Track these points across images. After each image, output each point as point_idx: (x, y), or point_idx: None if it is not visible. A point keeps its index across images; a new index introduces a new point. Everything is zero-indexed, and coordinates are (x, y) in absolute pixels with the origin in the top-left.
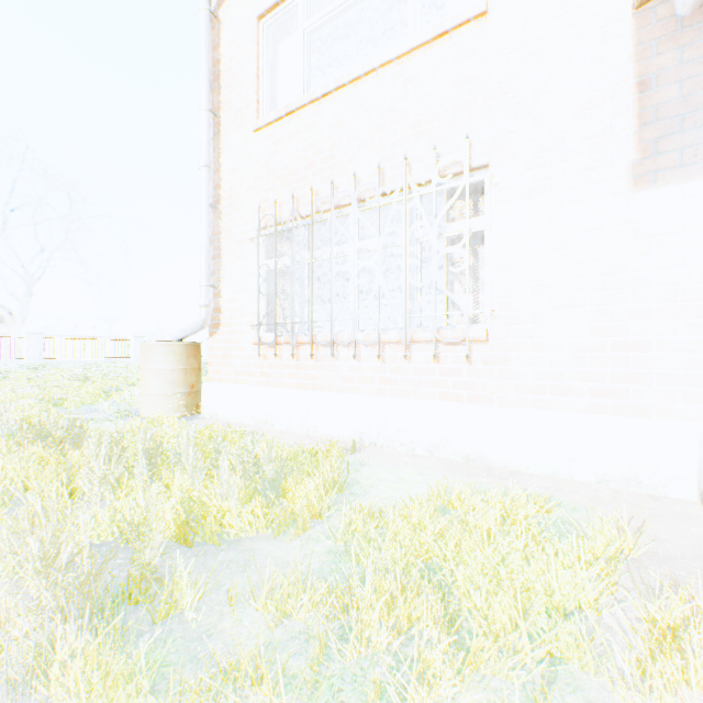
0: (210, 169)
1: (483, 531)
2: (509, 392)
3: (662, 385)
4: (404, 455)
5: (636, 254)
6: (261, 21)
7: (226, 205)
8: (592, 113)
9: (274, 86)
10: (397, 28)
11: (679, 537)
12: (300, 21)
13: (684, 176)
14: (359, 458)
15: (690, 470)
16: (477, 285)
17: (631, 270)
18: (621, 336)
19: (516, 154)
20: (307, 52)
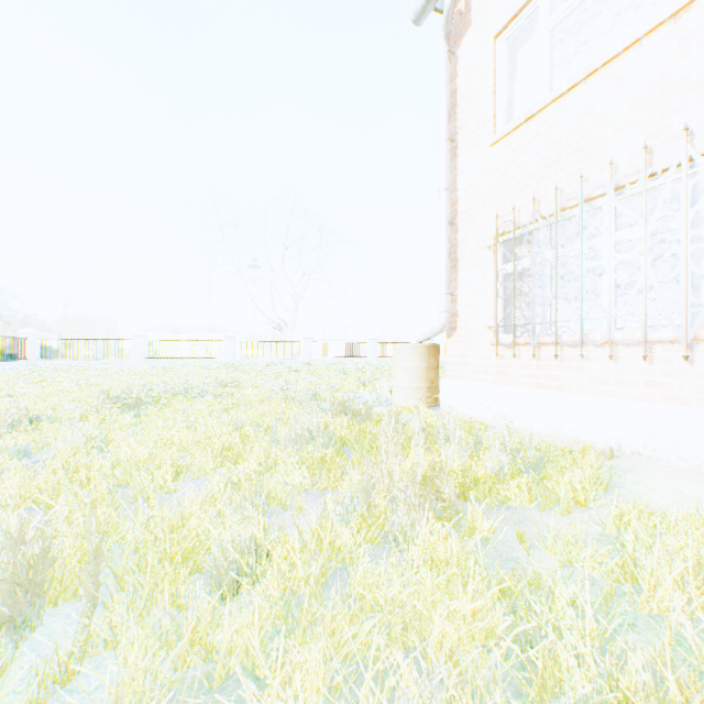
0: (447, 191)
1: None
2: None
3: None
4: (683, 471)
5: None
6: (497, 39)
7: (462, 220)
8: None
9: (508, 95)
10: None
11: None
12: (540, 23)
13: None
14: (619, 465)
15: None
16: None
17: None
18: None
19: None
20: (547, 50)
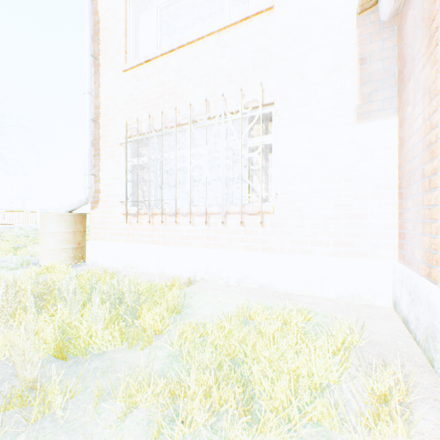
0: (92, 95)
1: (270, 335)
2: (286, 244)
3: (373, 239)
4: (222, 285)
5: (358, 161)
6: None
7: (104, 120)
8: (334, 75)
9: (137, 42)
10: (218, 14)
11: (383, 330)
12: (154, 1)
13: (385, 116)
14: (193, 289)
15: (388, 289)
16: (267, 177)
17: (355, 171)
18: (350, 210)
19: (291, 97)
20: (159, 22)
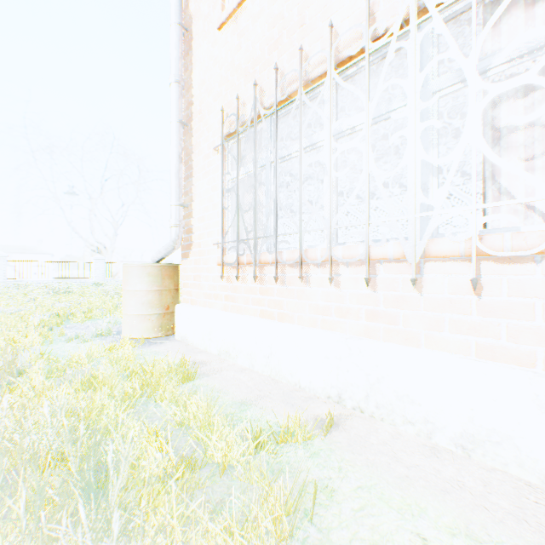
0: (180, 85)
1: None
2: None
3: None
4: (415, 447)
5: None
6: None
7: (196, 121)
8: None
9: None
10: None
11: None
12: None
13: None
14: (336, 448)
15: None
16: None
17: None
18: None
19: None
20: None
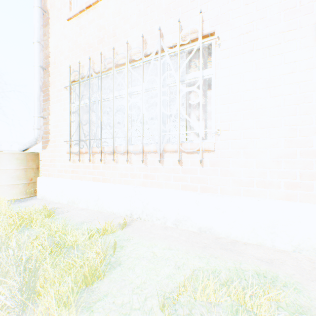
0: (41, 44)
1: None
2: (228, 185)
3: None
4: (159, 228)
5: None
6: None
7: (52, 68)
8: None
9: None
10: None
11: None
12: None
13: None
14: (127, 233)
15: None
16: (205, 115)
17: (315, 100)
18: (308, 147)
19: (234, 24)
20: None
